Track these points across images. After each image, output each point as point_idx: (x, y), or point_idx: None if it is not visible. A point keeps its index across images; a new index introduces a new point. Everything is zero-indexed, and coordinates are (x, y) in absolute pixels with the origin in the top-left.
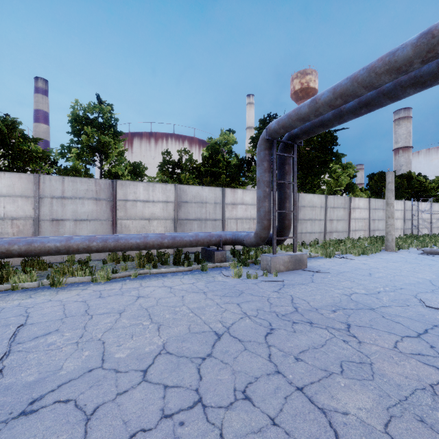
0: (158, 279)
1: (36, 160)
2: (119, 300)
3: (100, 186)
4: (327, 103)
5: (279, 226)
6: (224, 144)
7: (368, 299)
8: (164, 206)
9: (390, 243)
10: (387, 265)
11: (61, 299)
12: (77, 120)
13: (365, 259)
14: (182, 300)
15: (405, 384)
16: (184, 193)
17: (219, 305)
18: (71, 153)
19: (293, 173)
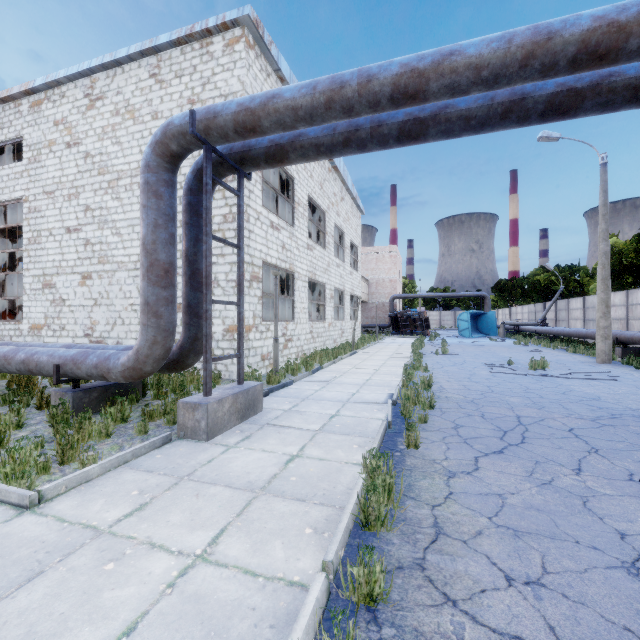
0: None
1: None
2: None
3: None
4: None
5: None
6: None
7: None
8: None
9: None
10: None
11: None
12: None
13: None
14: None
15: (517, 407)
16: None
17: None
18: None
19: None
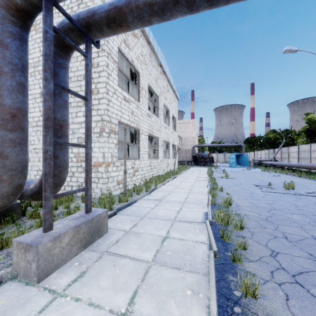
0: None
1: None
2: None
3: None
4: None
5: None
6: None
7: None
8: None
9: None
10: None
11: None
12: None
13: None
14: None
15: (305, 226)
16: None
17: None
18: None
19: None
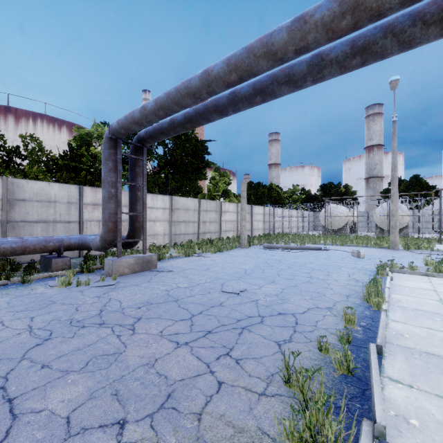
0: None
1: None
2: None
3: None
4: (153, 112)
5: (130, 228)
6: (97, 137)
7: (182, 292)
8: None
9: (243, 241)
10: (229, 259)
11: None
12: None
13: (217, 256)
14: None
15: (134, 364)
16: (19, 188)
17: (2, 323)
18: None
19: (143, 176)
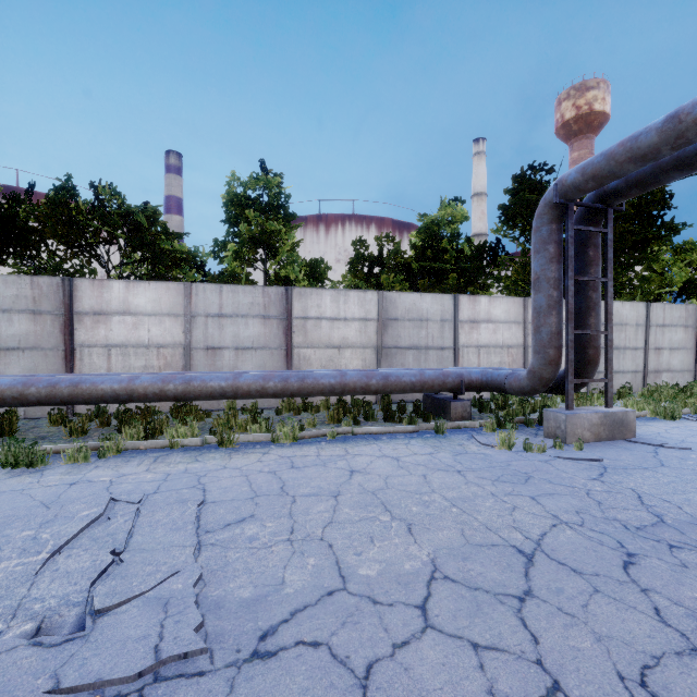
0: (370, 443)
1: (180, 263)
2: (323, 474)
3: (269, 297)
4: None
5: (575, 360)
6: (447, 223)
7: None
8: (362, 326)
9: None
10: None
11: (239, 466)
12: (234, 202)
13: None
14: (425, 482)
15: None
16: (391, 304)
17: (498, 497)
18: (227, 251)
19: (607, 263)
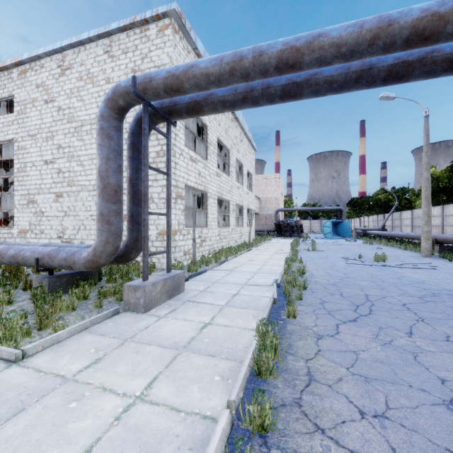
0: None
1: None
2: None
3: None
4: None
5: None
6: None
7: None
8: None
9: None
10: None
11: None
12: None
13: None
14: None
15: (365, 288)
16: None
17: None
18: None
19: None
